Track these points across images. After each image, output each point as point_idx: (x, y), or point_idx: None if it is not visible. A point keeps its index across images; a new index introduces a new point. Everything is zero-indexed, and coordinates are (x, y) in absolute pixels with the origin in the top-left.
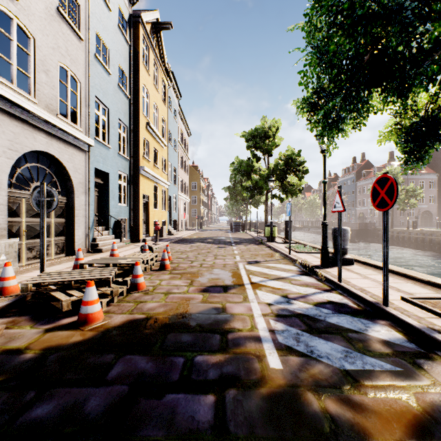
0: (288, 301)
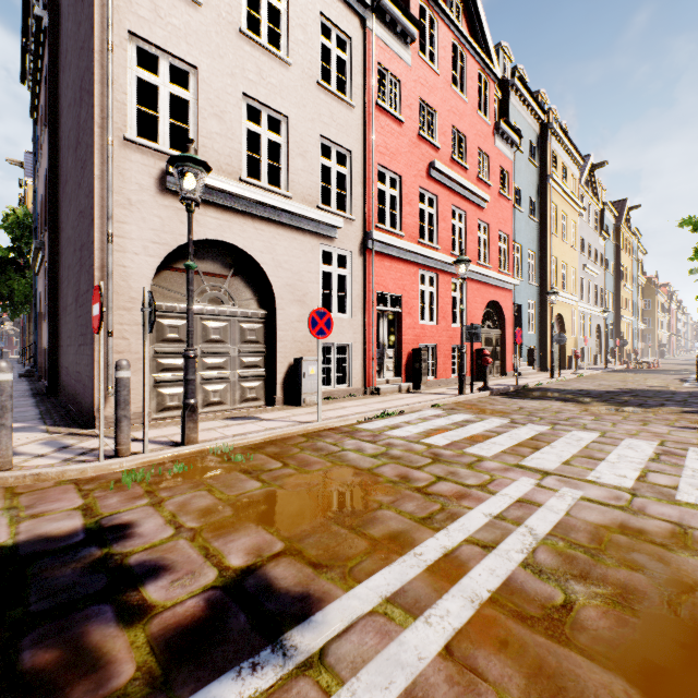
0: None
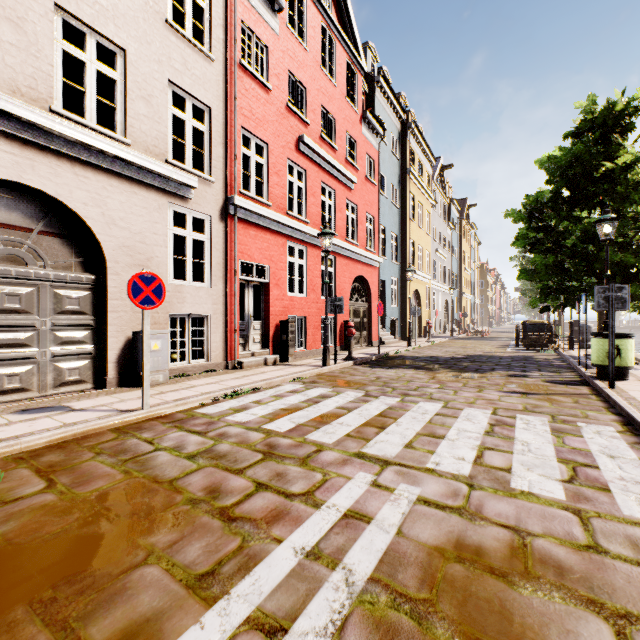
0: None
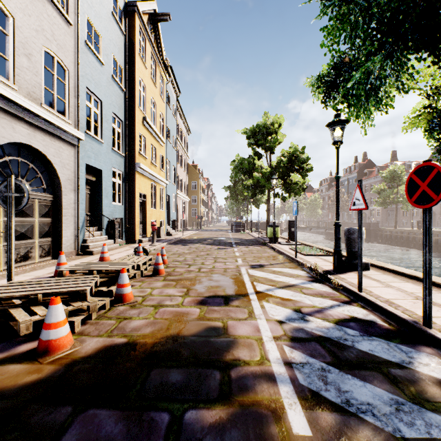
0: (302, 317)
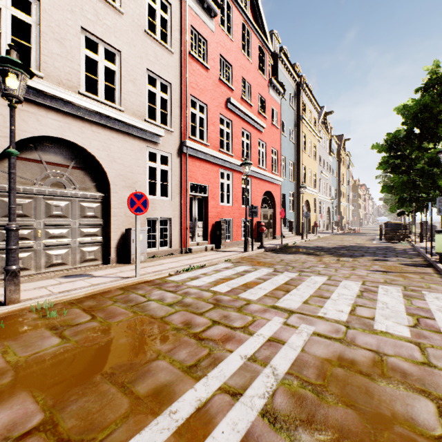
0: None
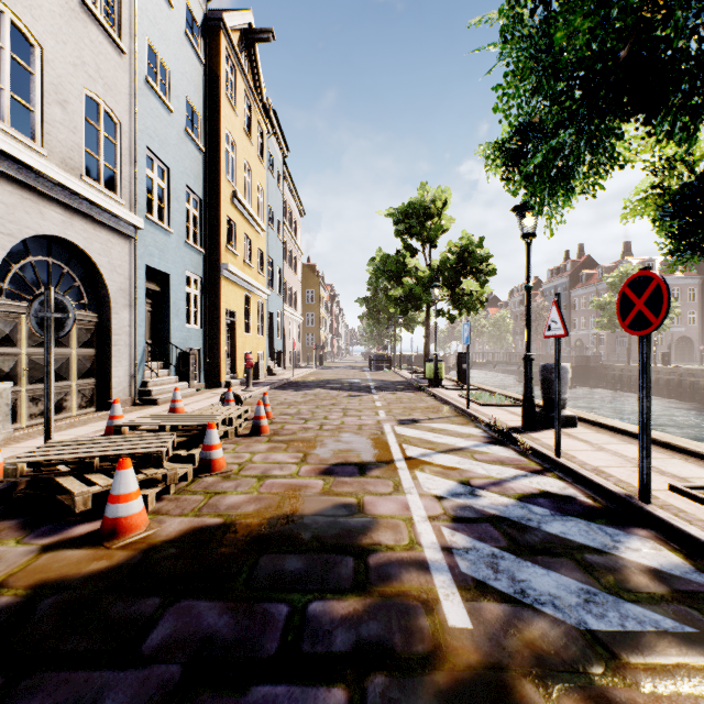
0: (471, 492)
